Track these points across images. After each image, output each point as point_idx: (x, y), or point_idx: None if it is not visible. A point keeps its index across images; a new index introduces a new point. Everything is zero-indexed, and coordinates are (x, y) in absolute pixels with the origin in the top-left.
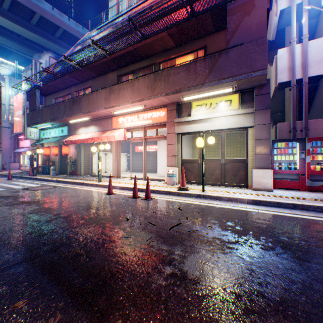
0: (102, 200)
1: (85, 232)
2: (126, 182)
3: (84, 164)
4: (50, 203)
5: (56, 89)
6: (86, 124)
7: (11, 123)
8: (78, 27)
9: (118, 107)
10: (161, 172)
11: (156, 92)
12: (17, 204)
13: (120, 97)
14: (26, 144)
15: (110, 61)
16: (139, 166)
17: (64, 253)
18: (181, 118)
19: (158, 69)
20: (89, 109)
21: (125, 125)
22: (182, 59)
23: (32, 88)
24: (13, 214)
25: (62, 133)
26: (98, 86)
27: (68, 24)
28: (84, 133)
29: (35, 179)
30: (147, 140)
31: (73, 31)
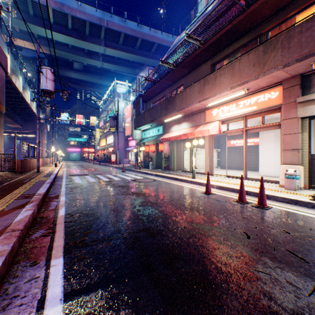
0: (201, 200)
1: (196, 245)
2: (223, 181)
3: (175, 160)
4: (153, 197)
5: (153, 94)
6: (178, 121)
7: (124, 128)
8: (169, 37)
9: (213, 98)
10: (264, 170)
11: (266, 67)
12: (129, 194)
13: (216, 86)
14: (132, 143)
15: (203, 52)
16: (231, 162)
17: (180, 273)
18: (309, 95)
19: (265, 40)
20: (182, 106)
21: (219, 117)
22: (308, 12)
23: (137, 98)
24: (127, 204)
25: (158, 132)
26: (189, 82)
27: (160, 38)
28: (176, 130)
29: (139, 172)
30: (248, 131)
31: (165, 42)
